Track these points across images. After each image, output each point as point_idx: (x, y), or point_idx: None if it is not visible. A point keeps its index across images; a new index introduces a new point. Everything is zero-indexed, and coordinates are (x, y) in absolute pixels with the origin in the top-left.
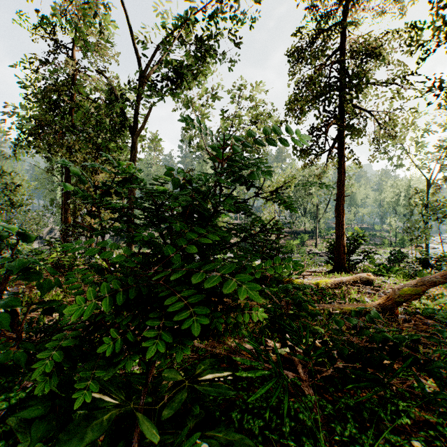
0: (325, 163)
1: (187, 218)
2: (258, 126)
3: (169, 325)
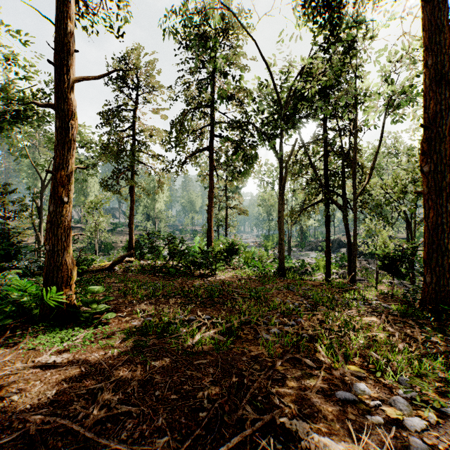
0: (129, 192)
1: (4, 239)
2: (86, 150)
3: (1, 255)
